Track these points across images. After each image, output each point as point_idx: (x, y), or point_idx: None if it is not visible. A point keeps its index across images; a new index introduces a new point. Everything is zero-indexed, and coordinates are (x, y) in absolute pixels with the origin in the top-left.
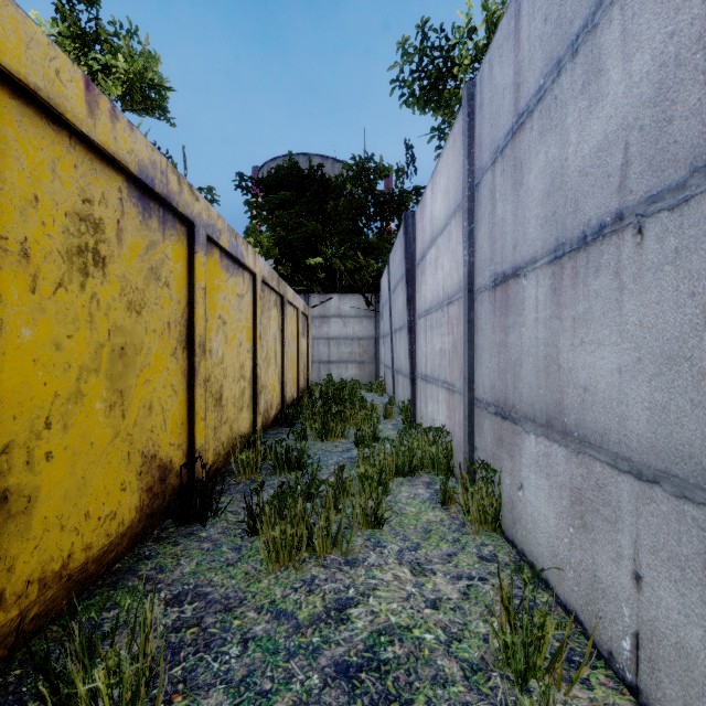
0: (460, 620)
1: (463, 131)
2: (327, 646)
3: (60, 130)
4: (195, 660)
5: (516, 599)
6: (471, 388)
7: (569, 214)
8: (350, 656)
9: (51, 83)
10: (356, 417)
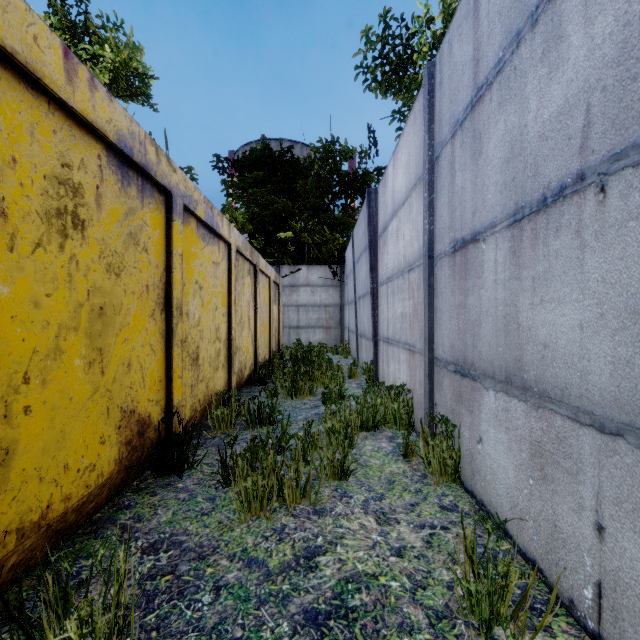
0: (424, 568)
1: (424, 108)
2: (296, 594)
3: (38, 95)
4: (169, 607)
5: (477, 547)
6: (431, 348)
7: (529, 178)
8: (318, 604)
9: (28, 48)
10: (323, 377)
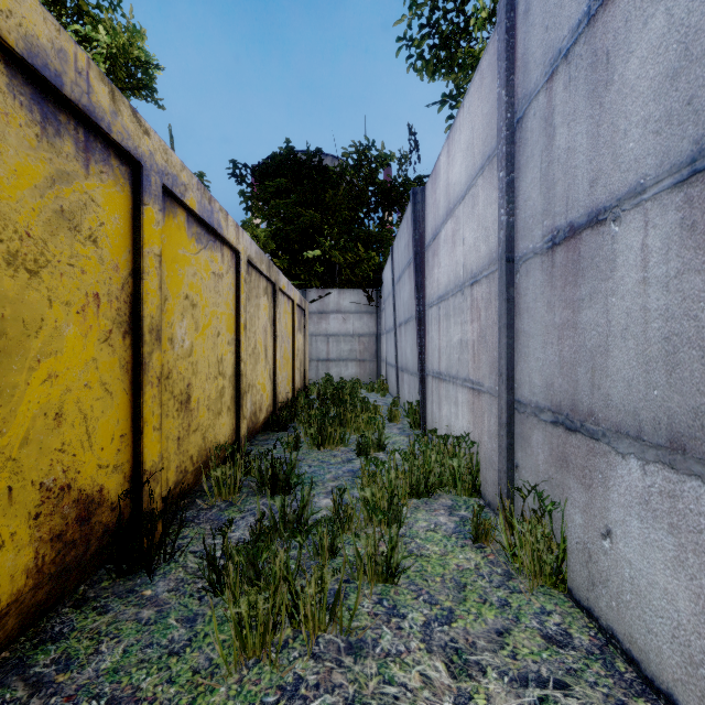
0: None
1: (499, 55)
2: None
3: None
4: None
5: None
6: (510, 388)
7: None
8: None
9: None
10: (358, 420)
